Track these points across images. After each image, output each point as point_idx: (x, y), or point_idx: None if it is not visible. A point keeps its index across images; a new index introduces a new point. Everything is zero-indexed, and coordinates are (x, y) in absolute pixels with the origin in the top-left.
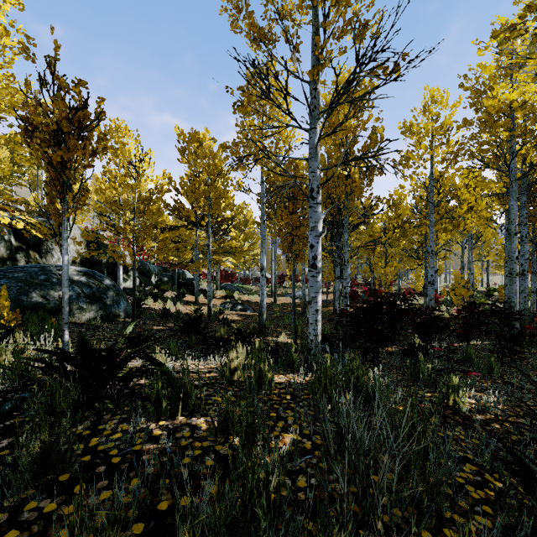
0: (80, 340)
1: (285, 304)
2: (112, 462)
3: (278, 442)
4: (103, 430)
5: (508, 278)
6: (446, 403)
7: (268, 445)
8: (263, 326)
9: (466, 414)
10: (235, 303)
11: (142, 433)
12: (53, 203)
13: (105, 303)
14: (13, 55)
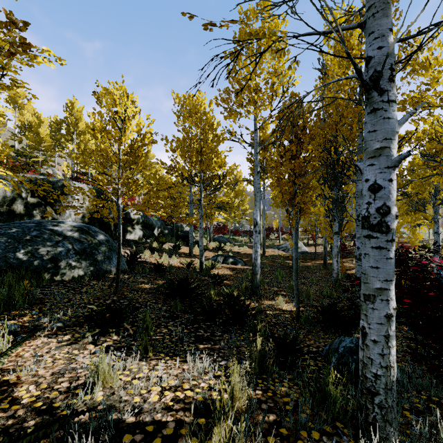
0: None
1: (274, 257)
2: None
3: None
4: None
5: None
6: None
7: None
8: (256, 287)
9: None
10: (226, 256)
11: None
12: None
13: (96, 259)
14: None
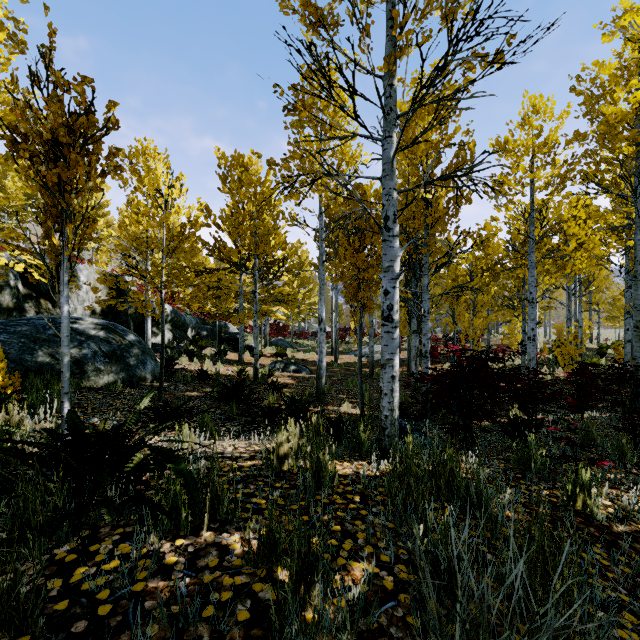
0: (71, 421)
1: (349, 364)
2: (97, 613)
3: (345, 577)
4: (96, 552)
5: (634, 334)
6: (572, 505)
7: (331, 584)
8: (321, 392)
9: (604, 524)
10: (287, 362)
11: (149, 560)
12: (48, 237)
13: (128, 363)
14: (9, 55)
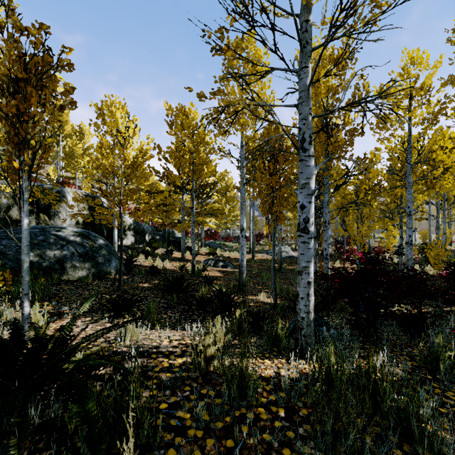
0: None
1: (262, 261)
2: None
3: None
4: None
5: None
6: None
7: None
8: (242, 285)
9: None
10: (217, 260)
11: None
12: (9, 160)
13: (97, 261)
14: None
